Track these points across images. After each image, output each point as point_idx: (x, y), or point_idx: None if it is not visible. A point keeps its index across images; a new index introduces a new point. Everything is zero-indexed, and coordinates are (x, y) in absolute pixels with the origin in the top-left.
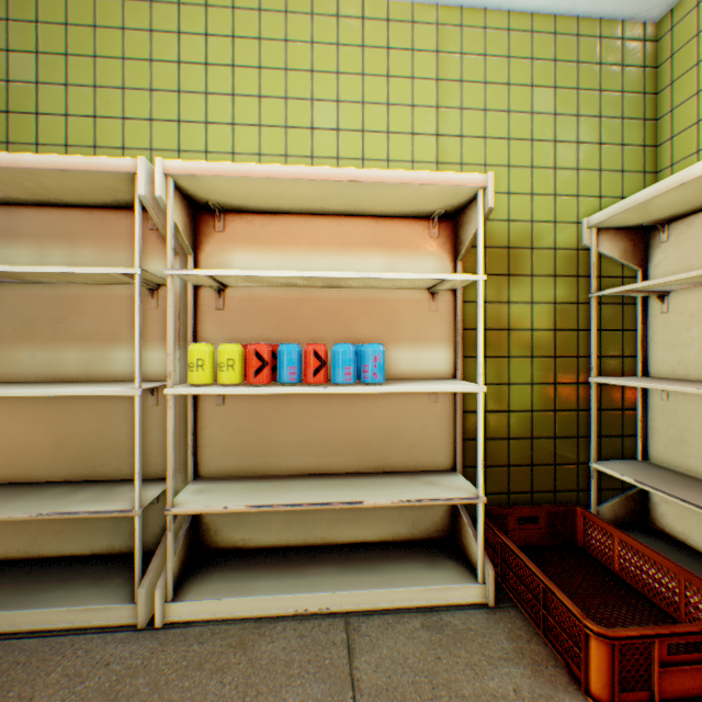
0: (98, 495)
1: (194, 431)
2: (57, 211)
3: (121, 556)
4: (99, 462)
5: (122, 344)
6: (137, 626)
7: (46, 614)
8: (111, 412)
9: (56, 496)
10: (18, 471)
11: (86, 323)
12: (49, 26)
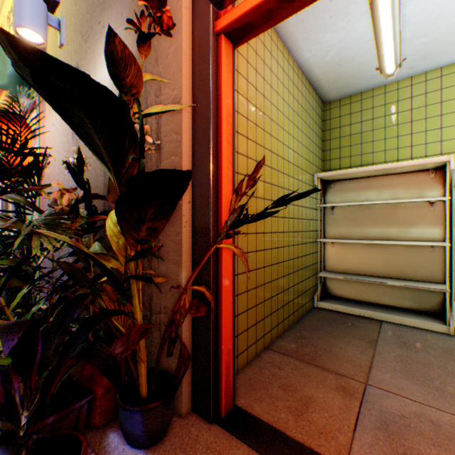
0: (415, 283)
1: (454, 264)
2: (384, 177)
3: (414, 311)
4: (403, 272)
5: (414, 226)
6: (448, 334)
7: (405, 320)
8: (409, 253)
9: (397, 281)
10: (369, 271)
11: (397, 218)
12: (376, 108)
